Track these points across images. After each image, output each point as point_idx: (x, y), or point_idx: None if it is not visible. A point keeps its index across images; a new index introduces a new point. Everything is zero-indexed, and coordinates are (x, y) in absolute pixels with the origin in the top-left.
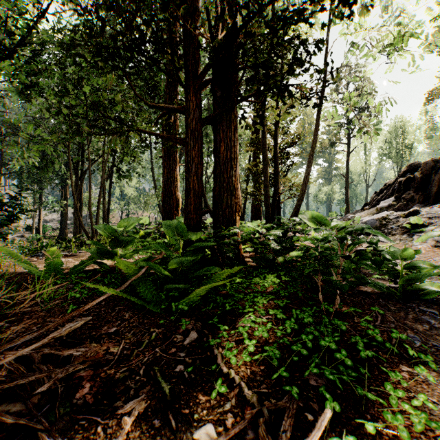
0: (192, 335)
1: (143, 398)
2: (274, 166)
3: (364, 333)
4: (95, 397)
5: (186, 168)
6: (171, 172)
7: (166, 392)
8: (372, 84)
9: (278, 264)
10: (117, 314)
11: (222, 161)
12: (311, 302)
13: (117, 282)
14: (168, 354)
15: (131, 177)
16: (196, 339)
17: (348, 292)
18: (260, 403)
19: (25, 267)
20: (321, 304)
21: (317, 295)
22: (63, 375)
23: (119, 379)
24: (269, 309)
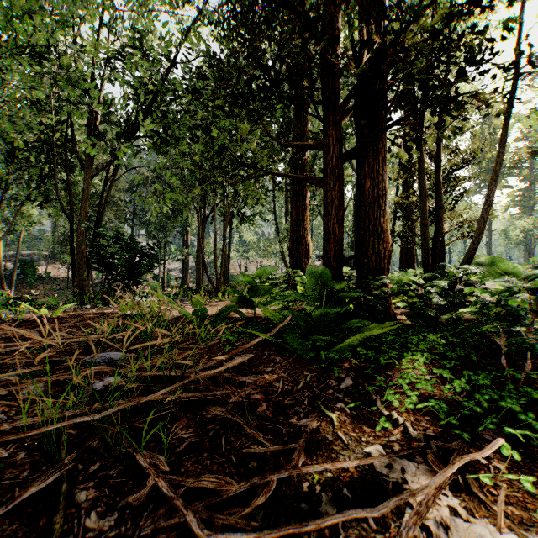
0: (347, 381)
1: (313, 420)
2: (436, 199)
3: None
4: (273, 413)
5: (325, 210)
6: (300, 214)
7: (333, 419)
8: None
9: (442, 324)
10: (268, 357)
11: (367, 200)
12: (489, 367)
13: (260, 330)
14: (326, 393)
15: (252, 220)
16: (352, 385)
17: None
18: (427, 441)
19: (183, 311)
20: (504, 370)
21: (500, 362)
22: (244, 394)
23: (288, 405)
24: (432, 368)
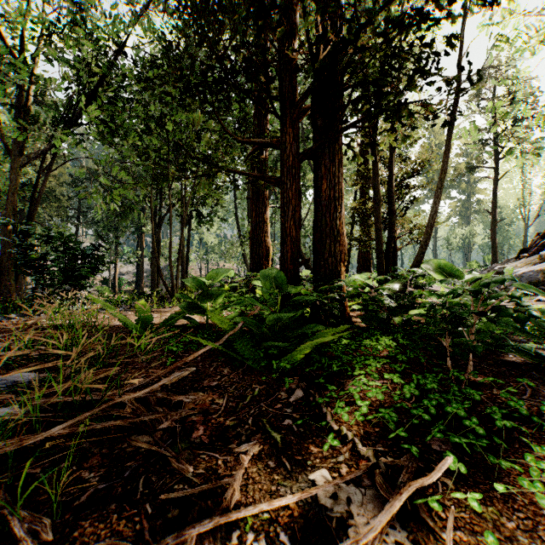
0: (298, 393)
1: (255, 443)
2: (389, 204)
3: (505, 405)
4: (210, 438)
5: (282, 211)
6: (260, 216)
7: (278, 440)
8: (530, 87)
9: (394, 325)
10: (215, 369)
11: (324, 202)
12: (436, 369)
13: (210, 338)
14: (274, 409)
15: (212, 222)
16: (302, 397)
17: (487, 361)
18: (375, 459)
19: (121, 319)
20: (449, 371)
21: (445, 363)
22: (178, 417)
23: (229, 426)
24: (383, 373)
